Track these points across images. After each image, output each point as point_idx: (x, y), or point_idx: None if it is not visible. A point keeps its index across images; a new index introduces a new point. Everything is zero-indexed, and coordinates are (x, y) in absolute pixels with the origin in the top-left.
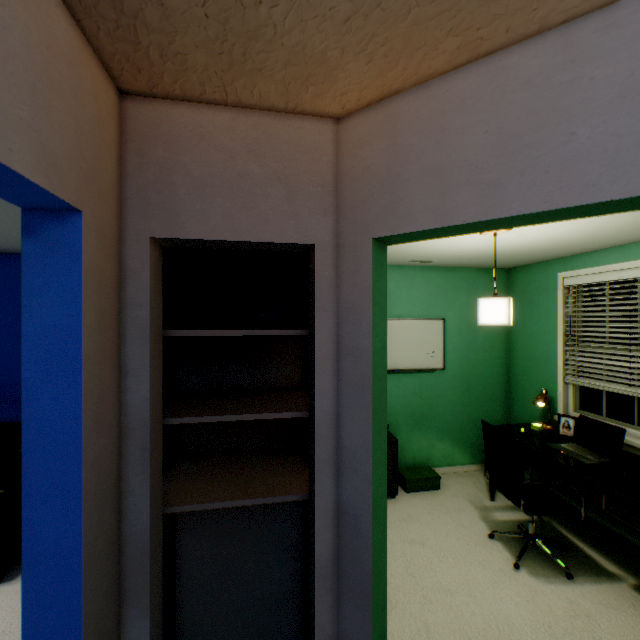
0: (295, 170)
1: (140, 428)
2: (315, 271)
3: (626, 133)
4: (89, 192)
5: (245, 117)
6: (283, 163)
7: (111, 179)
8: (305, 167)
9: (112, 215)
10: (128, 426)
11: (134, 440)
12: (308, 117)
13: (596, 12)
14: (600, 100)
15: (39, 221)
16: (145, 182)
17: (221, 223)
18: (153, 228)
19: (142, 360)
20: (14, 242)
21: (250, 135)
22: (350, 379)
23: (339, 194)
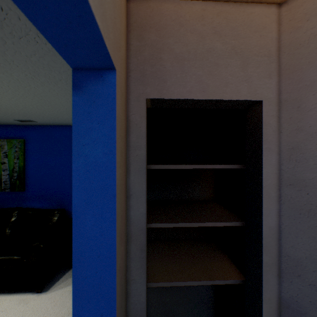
0: (247, 45)
1: (139, 235)
2: (262, 121)
3: None
4: (117, 56)
5: (211, 7)
6: (238, 40)
7: (124, 54)
8: (255, 42)
9: (124, 81)
10: (131, 233)
11: (135, 243)
12: (257, 4)
13: None
14: None
15: (84, 78)
16: (142, 59)
17: (194, 86)
18: (148, 92)
19: (140, 186)
20: (46, 119)
21: (215, 21)
22: (293, 204)
23: (281, 61)
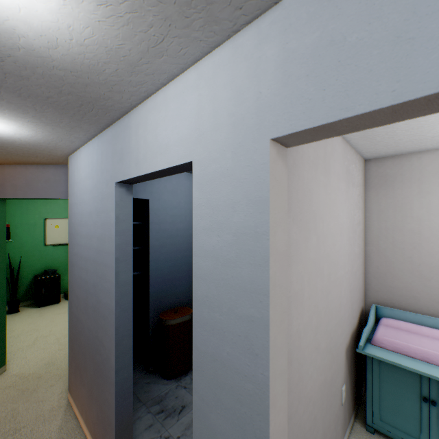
0: None
1: None
2: None
3: (46, 187)
4: None
5: None
6: None
7: None
8: None
9: None
10: None
11: None
12: None
13: (43, 165)
14: (43, 180)
15: None
16: None
17: None
18: None
19: None
20: None
21: None
22: None
23: None
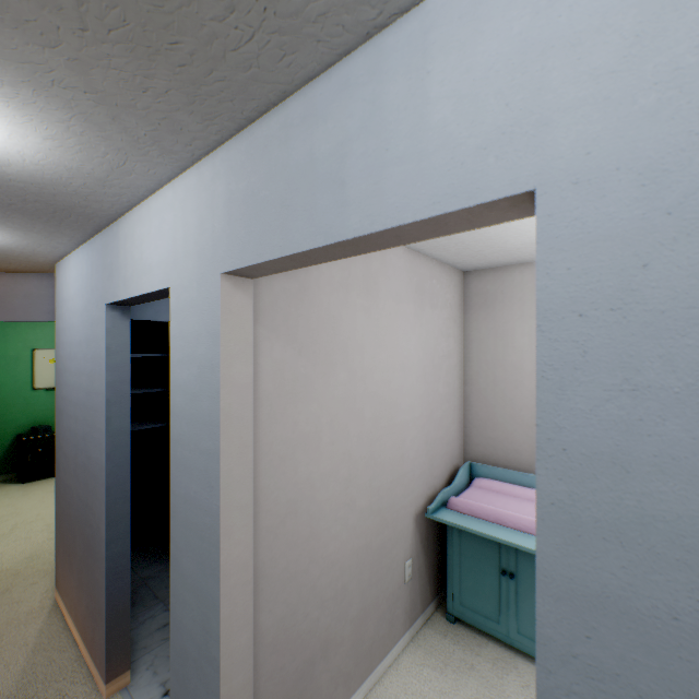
0: None
1: None
2: None
3: (27, 305)
4: None
5: None
6: None
7: None
8: None
9: None
10: None
11: None
12: None
13: (21, 273)
14: (22, 295)
15: None
16: None
17: None
18: None
19: None
20: None
21: None
22: None
23: None
